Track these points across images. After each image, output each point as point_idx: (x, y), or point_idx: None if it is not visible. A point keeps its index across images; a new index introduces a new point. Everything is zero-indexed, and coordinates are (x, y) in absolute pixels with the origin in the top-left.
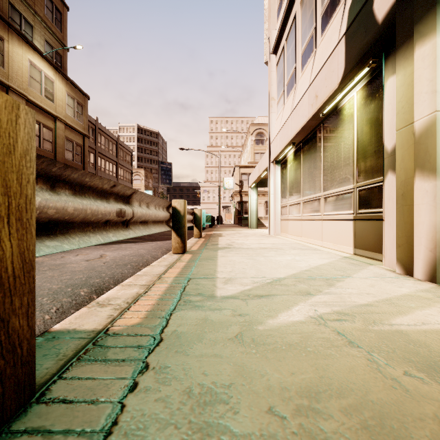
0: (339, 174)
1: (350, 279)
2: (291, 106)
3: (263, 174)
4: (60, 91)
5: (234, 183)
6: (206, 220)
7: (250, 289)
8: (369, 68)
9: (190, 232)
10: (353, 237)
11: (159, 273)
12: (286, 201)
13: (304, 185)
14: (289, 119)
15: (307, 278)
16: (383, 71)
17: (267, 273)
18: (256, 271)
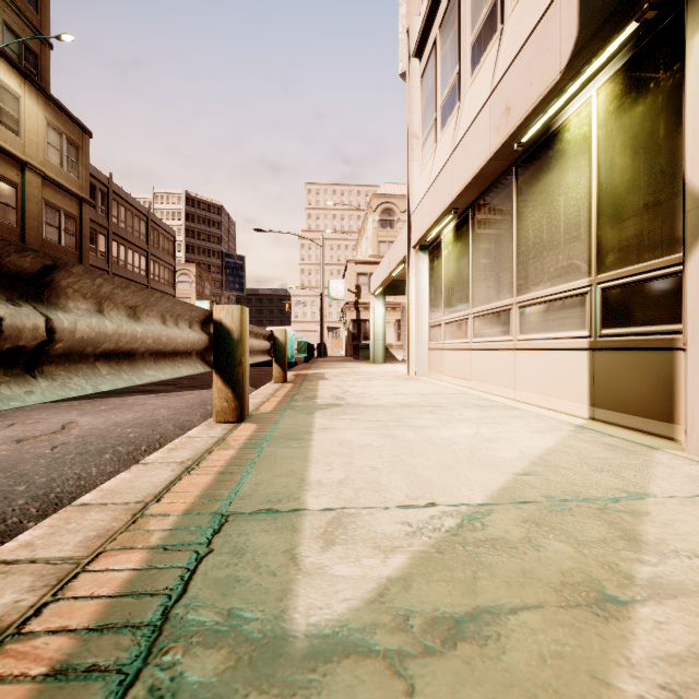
0: (555, 259)
1: (658, 506)
2: (452, 141)
3: (397, 270)
4: (32, 116)
5: (345, 289)
6: (299, 350)
7: (406, 570)
8: (638, 24)
9: (269, 370)
10: (587, 384)
11: (148, 494)
12: (439, 316)
13: (475, 286)
14: (448, 164)
15: (547, 503)
16: (684, 15)
17: (435, 486)
18: (407, 478)
